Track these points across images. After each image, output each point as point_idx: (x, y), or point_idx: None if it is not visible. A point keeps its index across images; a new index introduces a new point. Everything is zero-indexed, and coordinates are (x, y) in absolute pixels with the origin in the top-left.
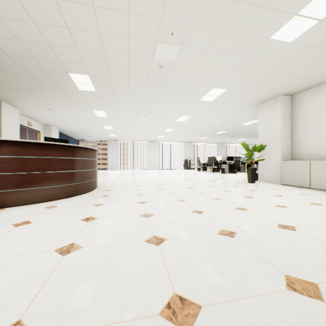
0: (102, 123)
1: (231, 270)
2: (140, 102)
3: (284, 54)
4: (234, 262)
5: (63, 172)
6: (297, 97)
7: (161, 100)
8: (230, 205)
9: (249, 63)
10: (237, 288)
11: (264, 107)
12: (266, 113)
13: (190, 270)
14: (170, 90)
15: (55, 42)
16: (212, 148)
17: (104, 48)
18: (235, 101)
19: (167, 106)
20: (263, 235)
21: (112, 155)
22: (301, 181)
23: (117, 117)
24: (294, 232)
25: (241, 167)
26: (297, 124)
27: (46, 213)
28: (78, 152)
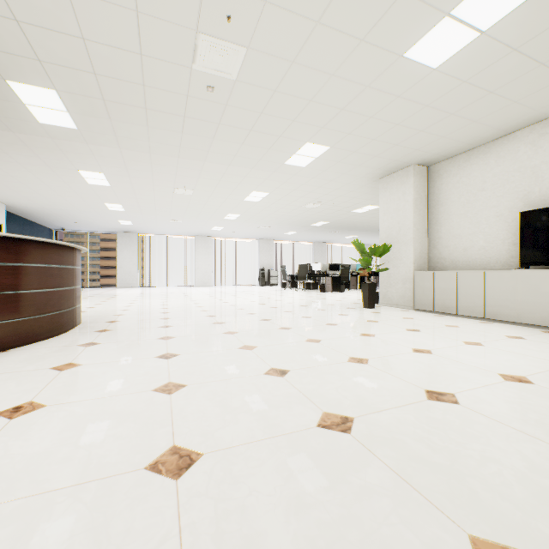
0: (101, 197)
1: (350, 544)
2: (175, 159)
3: (423, 91)
4: (357, 512)
5: None
6: (436, 169)
7: (214, 159)
8: (338, 352)
9: (368, 101)
10: None
11: (388, 183)
12: (390, 193)
13: None
14: (231, 141)
15: None
16: (306, 250)
17: (84, 28)
18: (343, 169)
19: (227, 171)
20: (404, 420)
21: (125, 259)
22: (444, 304)
23: (132, 188)
24: (457, 406)
25: (351, 282)
26: (436, 213)
27: None
28: (25, 250)
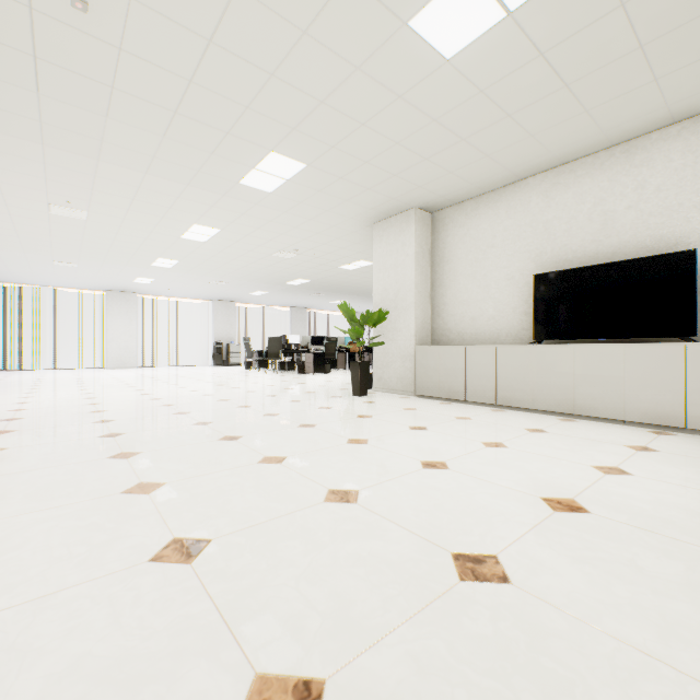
0: None
1: None
2: (36, 146)
3: (432, 94)
4: None
5: None
6: (441, 217)
7: (116, 157)
8: (310, 481)
9: (359, 95)
10: None
11: (385, 230)
12: (387, 244)
13: None
14: (141, 126)
15: None
16: (281, 317)
17: None
18: (327, 203)
19: (145, 185)
20: (429, 660)
21: None
22: (452, 388)
23: None
24: (510, 590)
25: (339, 360)
26: (441, 272)
27: None
28: None
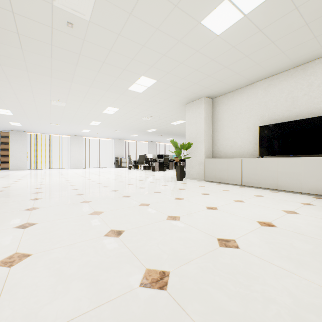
0: None
1: None
2: (48, 78)
3: (211, 49)
4: None
5: None
6: (216, 101)
7: (79, 81)
8: (160, 212)
9: (179, 52)
10: None
11: (191, 107)
12: (192, 113)
13: None
14: (90, 68)
15: None
16: (144, 146)
17: None
18: (165, 96)
19: (89, 91)
20: (206, 268)
21: (17, 150)
22: (221, 177)
23: (16, 98)
24: (239, 250)
25: (170, 165)
26: (216, 125)
27: None
28: None
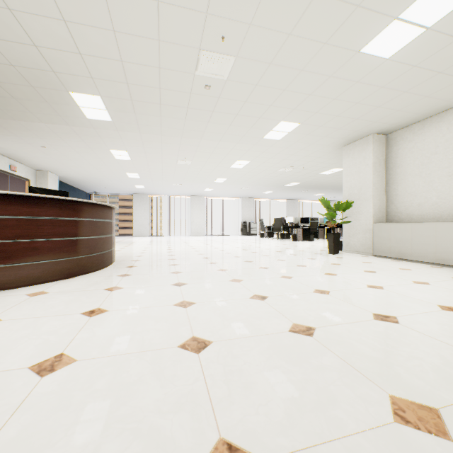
0: (124, 168)
1: (309, 392)
2: (179, 138)
3: (378, 76)
4: (314, 377)
5: (58, 240)
6: (394, 137)
7: (208, 137)
8: (306, 286)
9: (331, 87)
10: (319, 422)
11: (351, 150)
12: (353, 158)
13: (247, 395)
14: (221, 123)
15: (46, 42)
16: (280, 206)
17: (122, 55)
18: (312, 140)
19: (218, 146)
20: (353, 331)
21: (139, 215)
22: (400, 251)
23: (146, 161)
24: (397, 325)
25: (319, 233)
26: (394, 174)
27: (26, 303)
28: (83, 209)
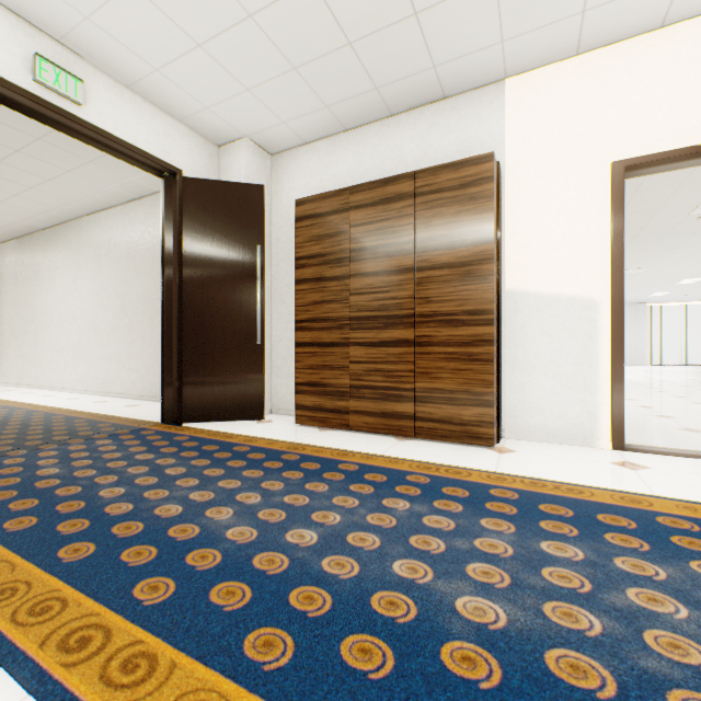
0: None
1: None
2: (639, 253)
3: None
4: None
5: None
6: None
7: (685, 246)
8: None
9: None
10: None
11: None
12: None
13: None
14: None
15: None
16: None
17: None
18: None
19: (698, 250)
20: None
21: None
22: None
23: None
24: None
25: None
26: None
27: None
28: None
